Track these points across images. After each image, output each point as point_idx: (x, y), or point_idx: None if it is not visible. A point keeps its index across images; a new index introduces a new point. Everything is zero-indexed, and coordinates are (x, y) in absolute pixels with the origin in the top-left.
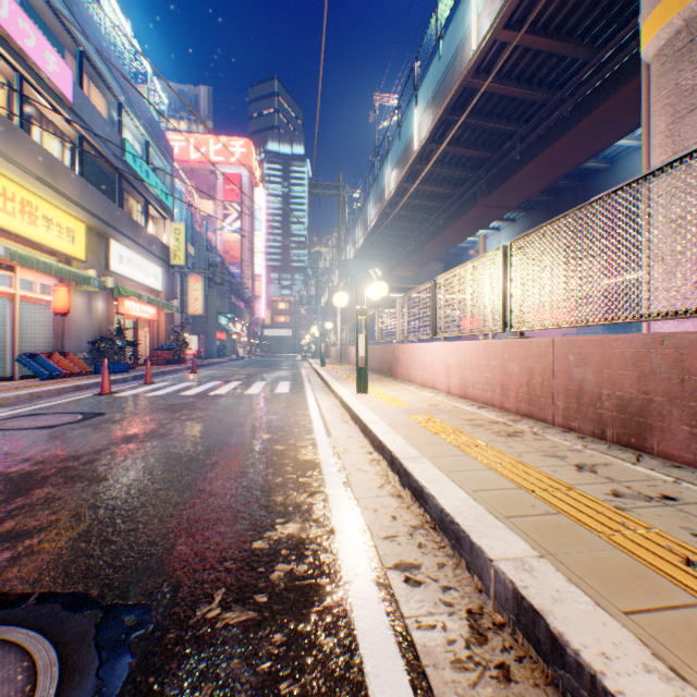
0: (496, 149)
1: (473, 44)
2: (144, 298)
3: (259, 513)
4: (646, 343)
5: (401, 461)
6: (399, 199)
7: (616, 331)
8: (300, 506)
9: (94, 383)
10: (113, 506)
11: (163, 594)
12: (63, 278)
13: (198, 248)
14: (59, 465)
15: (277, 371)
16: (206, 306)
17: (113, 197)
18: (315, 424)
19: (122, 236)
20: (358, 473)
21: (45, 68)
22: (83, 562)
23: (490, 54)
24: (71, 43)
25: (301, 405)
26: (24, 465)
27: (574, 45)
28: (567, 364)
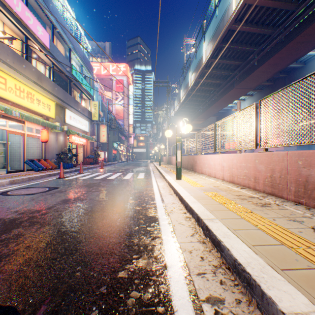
0: (244, 60)
1: (233, 7)
2: (80, 135)
3: (124, 250)
4: None
5: (204, 221)
6: (195, 87)
7: (305, 149)
8: (146, 247)
9: (57, 173)
10: (48, 242)
11: (59, 312)
12: (44, 126)
13: (104, 113)
14: (29, 215)
15: (138, 168)
16: (107, 138)
17: (67, 90)
18: (156, 195)
19: (71, 107)
20: (179, 225)
21: (37, 33)
22: (21, 281)
23: (242, 11)
24: (49, 22)
25: (149, 185)
26: (13, 214)
27: (287, 2)
28: (297, 166)
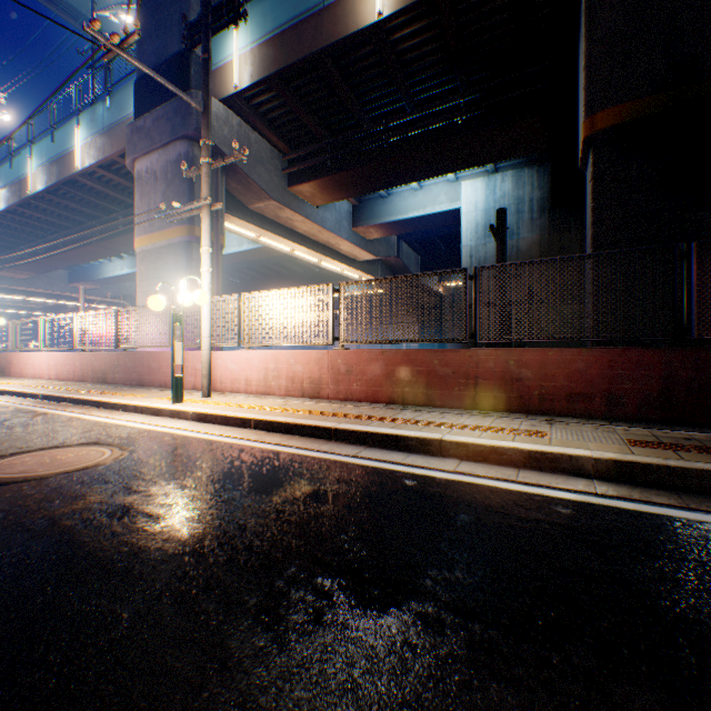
0: (108, 212)
1: (79, 162)
2: None
3: None
4: (108, 355)
5: (20, 390)
6: (12, 215)
7: None
8: None
9: None
10: None
11: None
12: None
13: None
14: None
15: None
16: None
17: None
18: None
19: None
20: None
21: None
22: None
23: (93, 171)
24: None
25: None
26: None
27: None
28: (94, 361)
